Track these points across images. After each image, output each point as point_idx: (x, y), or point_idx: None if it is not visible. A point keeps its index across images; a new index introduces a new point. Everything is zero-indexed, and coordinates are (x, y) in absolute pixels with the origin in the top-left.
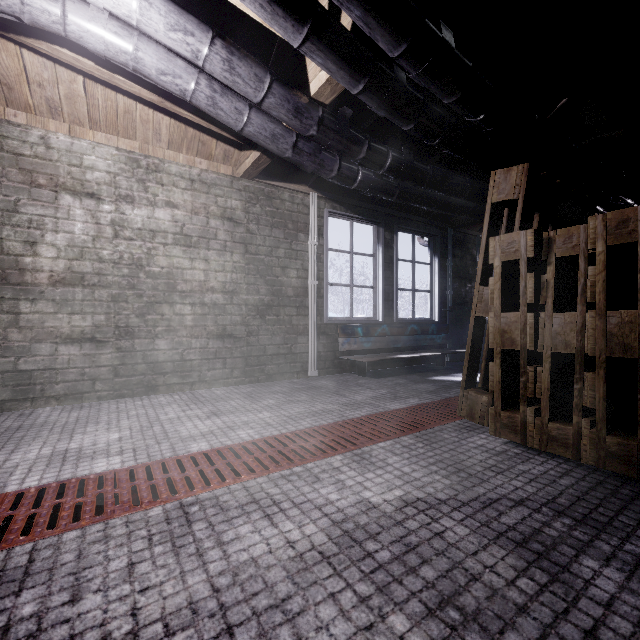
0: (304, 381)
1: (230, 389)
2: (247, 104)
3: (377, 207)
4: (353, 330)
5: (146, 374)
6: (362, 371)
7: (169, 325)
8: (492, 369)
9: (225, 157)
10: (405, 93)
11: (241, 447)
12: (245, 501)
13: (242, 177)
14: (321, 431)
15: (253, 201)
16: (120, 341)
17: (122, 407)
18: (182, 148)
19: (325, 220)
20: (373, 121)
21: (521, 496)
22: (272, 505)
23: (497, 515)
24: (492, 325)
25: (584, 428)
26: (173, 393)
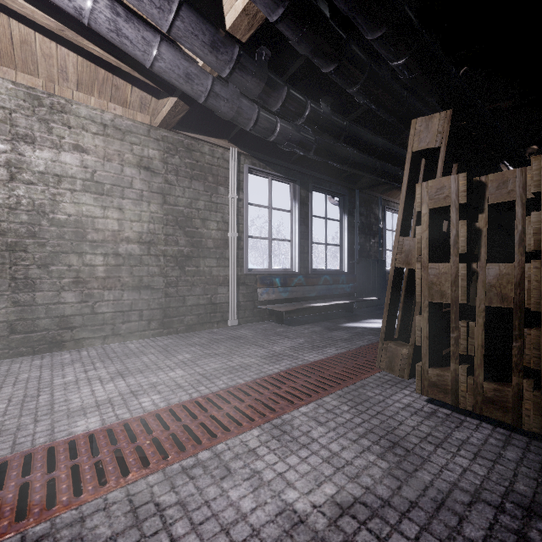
0: (224, 331)
1: (146, 342)
2: (157, 35)
3: (294, 166)
4: (271, 280)
5: (50, 329)
6: (280, 319)
7: (77, 276)
8: (419, 323)
9: (142, 105)
10: (328, 26)
11: (140, 422)
12: (122, 525)
13: (160, 126)
14: (237, 393)
15: (172, 152)
16: (17, 294)
17: (14, 369)
18: (93, 91)
19: (245, 175)
20: (291, 74)
21: (474, 483)
22: (160, 530)
23: (457, 523)
24: (419, 276)
25: (526, 390)
26: (82, 348)
